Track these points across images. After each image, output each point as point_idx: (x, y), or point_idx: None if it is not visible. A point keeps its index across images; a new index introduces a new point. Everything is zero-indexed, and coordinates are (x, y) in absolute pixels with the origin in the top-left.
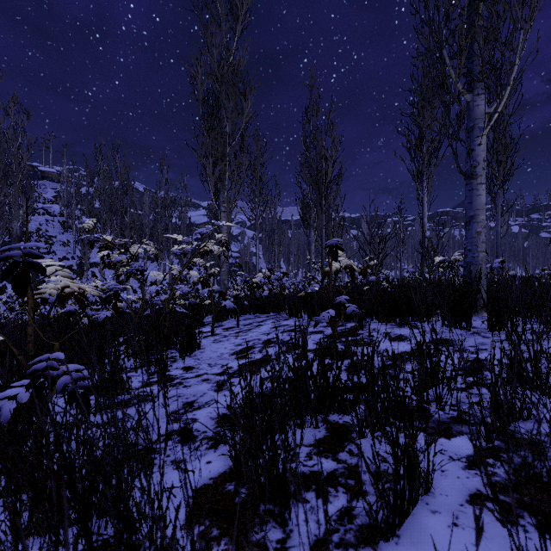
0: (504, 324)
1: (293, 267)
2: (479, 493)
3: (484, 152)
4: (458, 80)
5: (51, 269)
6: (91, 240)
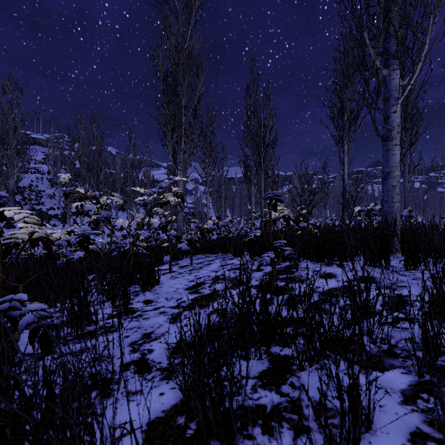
0: (419, 263)
1: (236, 215)
2: (419, 431)
3: (398, 119)
4: (376, 58)
5: (20, 216)
6: (66, 192)
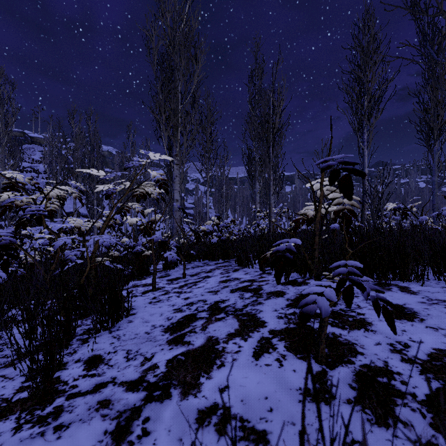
0: None
1: (238, 216)
2: None
3: None
4: None
5: None
6: None
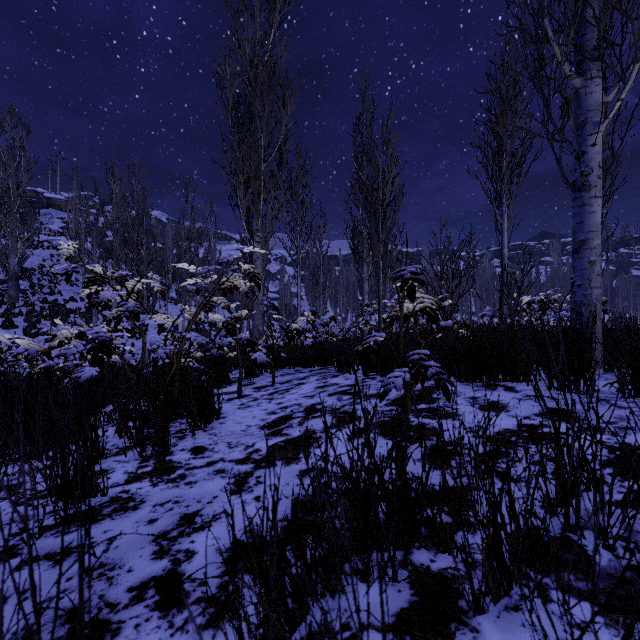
0: None
1: (341, 310)
2: None
3: (599, 155)
4: (564, 59)
5: None
6: (68, 271)
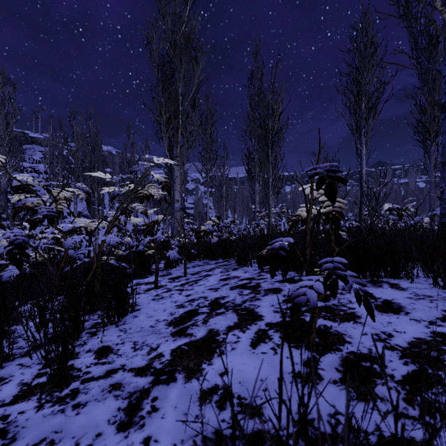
0: None
1: (238, 216)
2: None
3: None
4: None
5: None
6: None
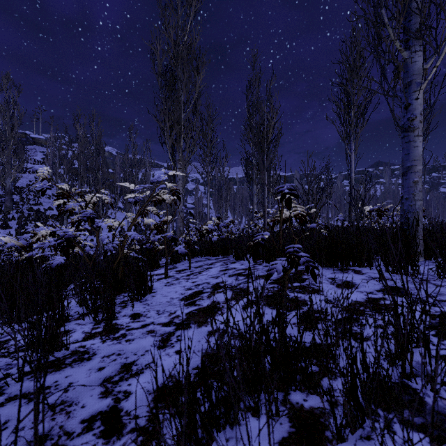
0: None
1: (237, 216)
2: None
3: (421, 106)
4: (396, 38)
5: None
6: (43, 188)
